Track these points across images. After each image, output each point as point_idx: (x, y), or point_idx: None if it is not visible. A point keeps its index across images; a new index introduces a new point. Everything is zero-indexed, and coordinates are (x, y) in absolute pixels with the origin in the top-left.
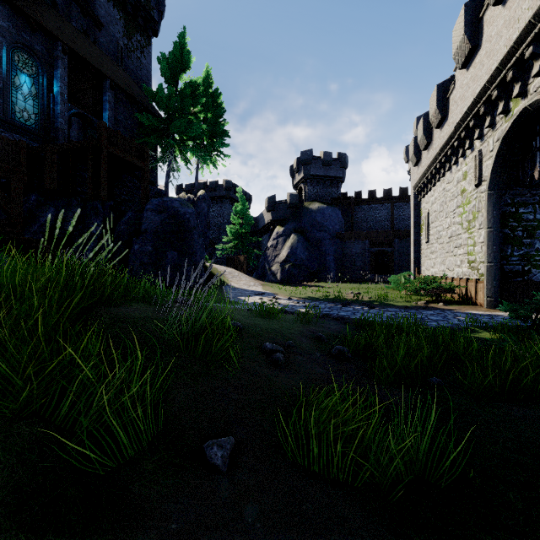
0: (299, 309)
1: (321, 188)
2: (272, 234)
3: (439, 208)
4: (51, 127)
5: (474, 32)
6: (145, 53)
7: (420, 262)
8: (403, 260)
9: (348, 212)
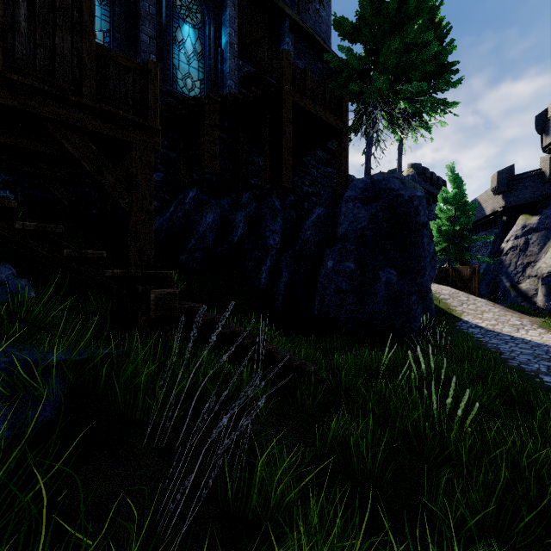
0: None
1: None
2: (512, 230)
3: None
4: None
5: None
6: (324, 3)
7: None
8: None
9: None
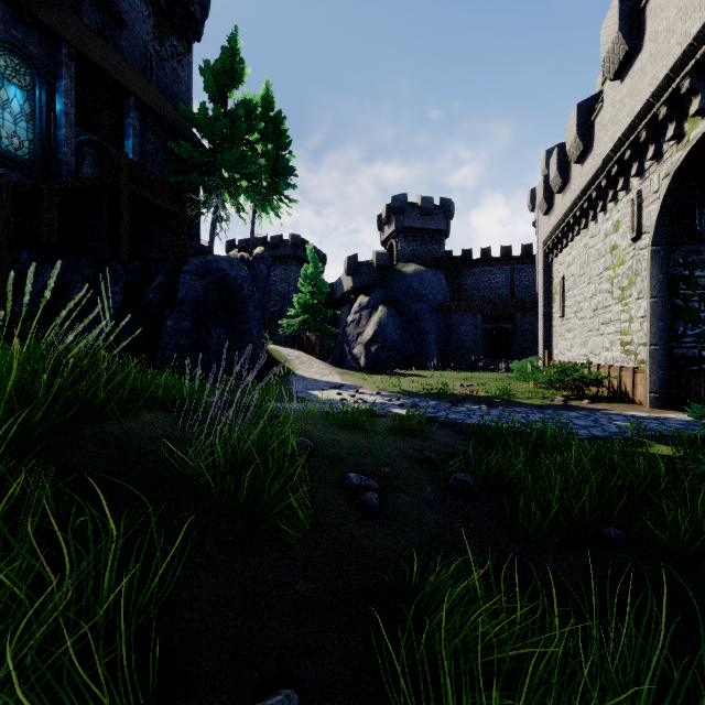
0: (393, 409)
1: (418, 245)
2: (354, 306)
3: (578, 271)
4: (52, 159)
5: (633, 28)
6: (183, 63)
7: (552, 344)
8: (528, 340)
9: (453, 276)
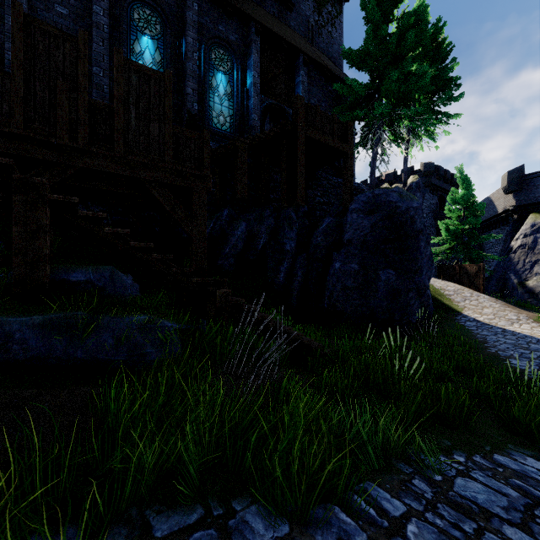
0: None
1: None
2: (522, 228)
3: None
4: (245, 128)
5: None
6: (336, 25)
7: None
8: None
9: None
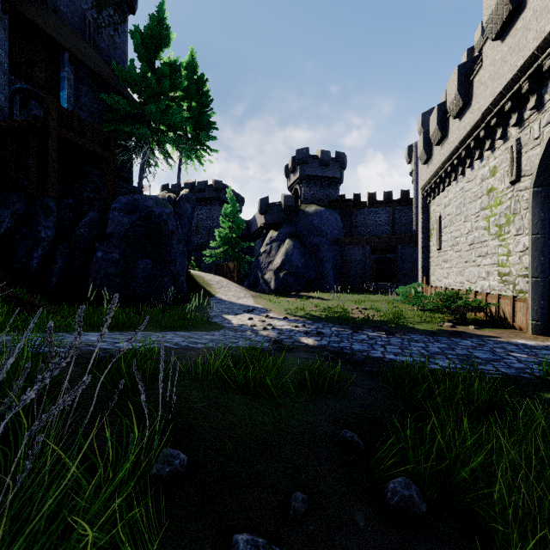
0: (299, 337)
1: (317, 190)
2: (266, 239)
3: (455, 211)
4: None
5: None
6: (119, 31)
7: (429, 271)
8: (407, 267)
9: (346, 215)
